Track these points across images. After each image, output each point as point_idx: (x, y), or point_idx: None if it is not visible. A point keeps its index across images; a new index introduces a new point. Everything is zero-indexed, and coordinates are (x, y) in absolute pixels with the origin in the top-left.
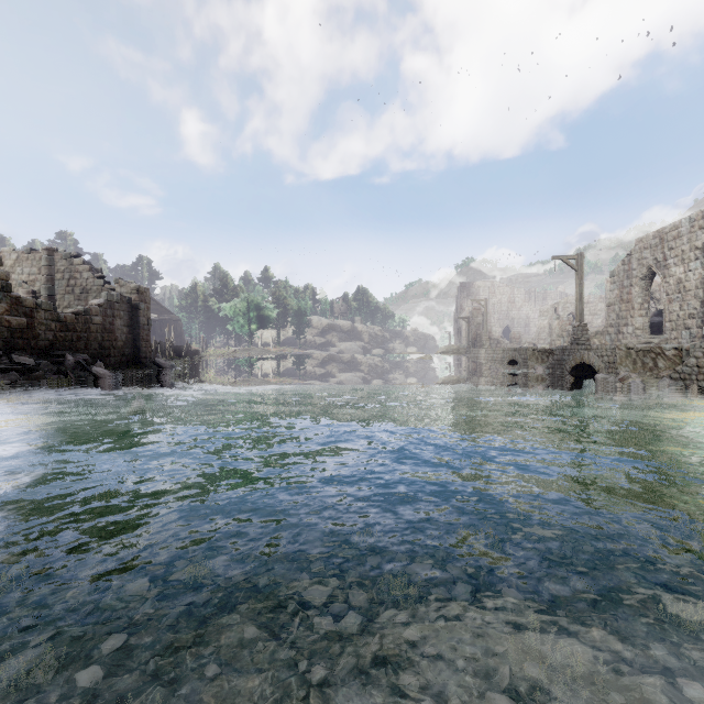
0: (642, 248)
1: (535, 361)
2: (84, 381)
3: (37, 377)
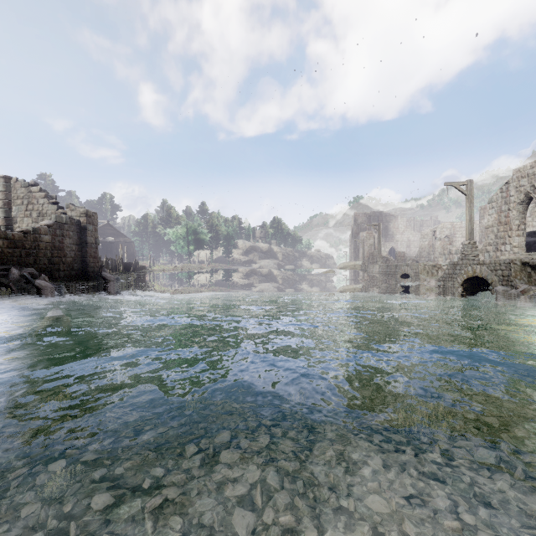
0: (520, 177)
1: (425, 274)
2: (25, 292)
3: None
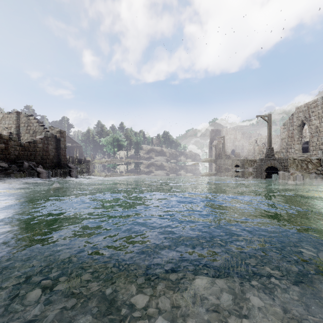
0: (299, 111)
1: (247, 165)
2: (32, 174)
3: (9, 173)
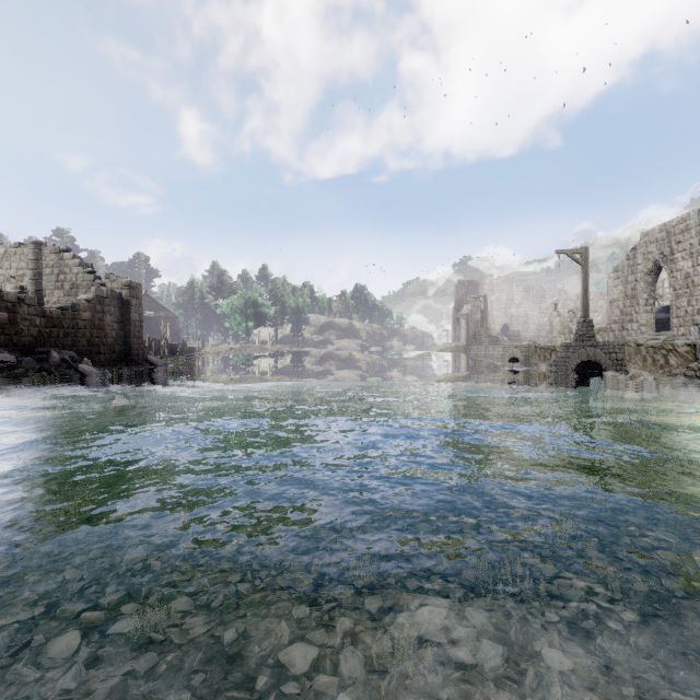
0: (648, 242)
1: (537, 358)
2: (69, 379)
3: (18, 375)
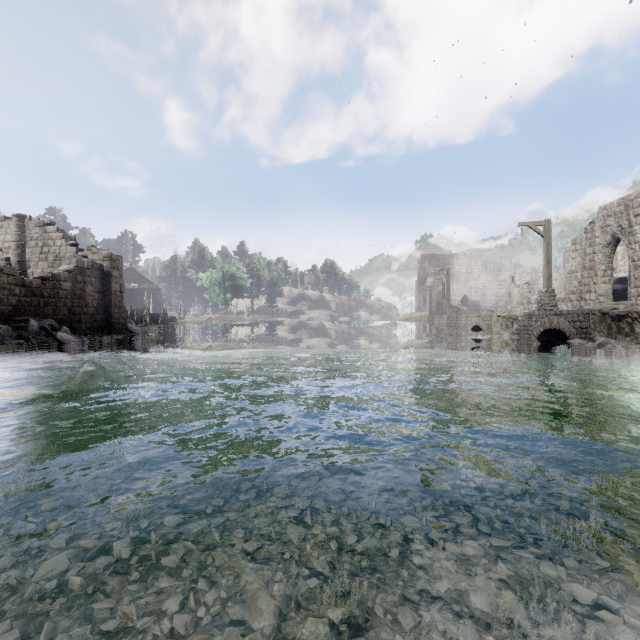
0: (606, 215)
1: (499, 327)
2: (46, 346)
3: None
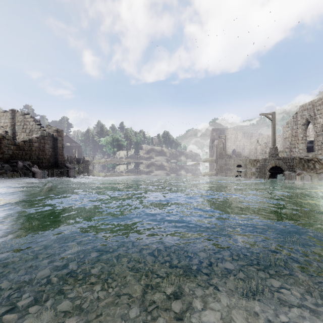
0: (303, 110)
1: (250, 165)
2: (26, 175)
3: (1, 173)
